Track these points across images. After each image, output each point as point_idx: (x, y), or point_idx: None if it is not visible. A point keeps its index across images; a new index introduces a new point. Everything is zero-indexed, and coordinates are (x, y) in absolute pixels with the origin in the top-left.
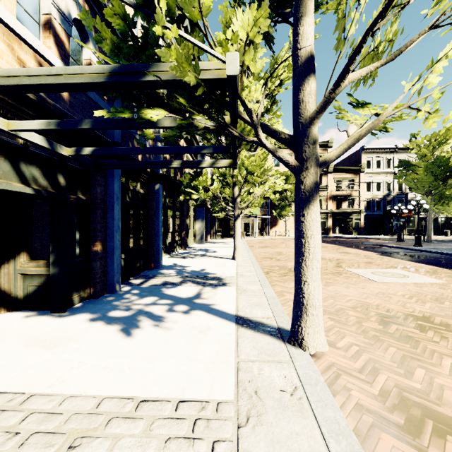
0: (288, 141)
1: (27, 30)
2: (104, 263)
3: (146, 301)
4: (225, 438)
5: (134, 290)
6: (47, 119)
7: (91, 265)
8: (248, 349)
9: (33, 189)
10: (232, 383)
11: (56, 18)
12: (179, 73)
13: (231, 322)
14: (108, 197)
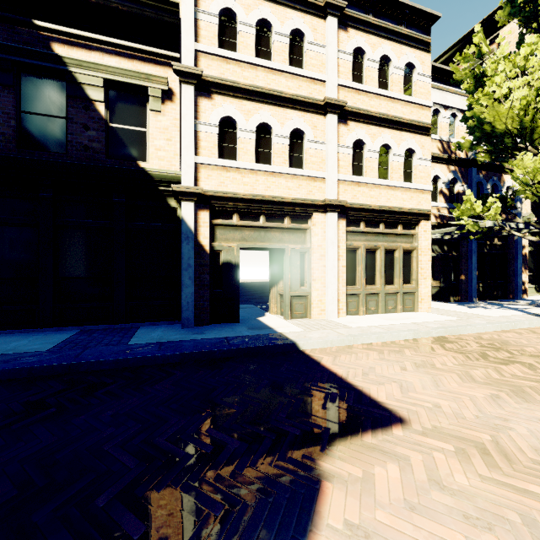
0: (539, 229)
1: (434, 202)
2: (466, 286)
3: (487, 305)
4: (482, 317)
5: (484, 303)
6: (440, 228)
7: (459, 286)
8: (517, 316)
9: (435, 254)
10: (497, 316)
11: (443, 187)
12: (472, 229)
13: (525, 313)
14: (468, 252)
